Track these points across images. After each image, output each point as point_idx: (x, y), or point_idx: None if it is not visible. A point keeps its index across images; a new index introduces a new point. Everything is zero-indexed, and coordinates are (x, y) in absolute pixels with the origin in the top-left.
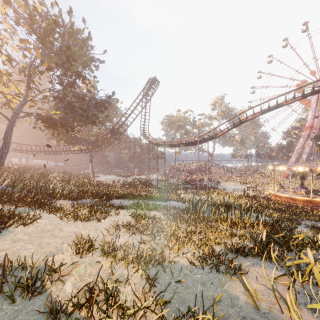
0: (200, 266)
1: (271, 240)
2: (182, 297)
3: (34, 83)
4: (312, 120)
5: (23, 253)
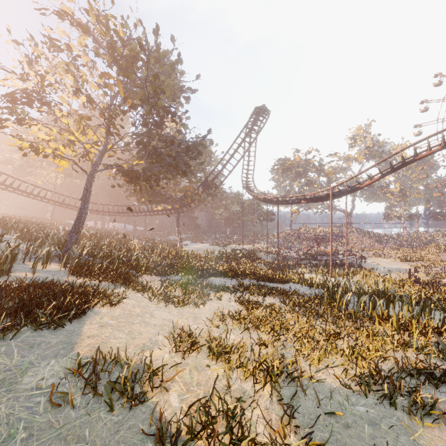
0: (359, 391)
1: None
2: (341, 441)
3: (116, 127)
4: None
5: (113, 343)
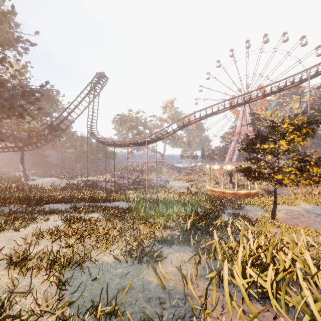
0: (125, 260)
1: (194, 228)
2: (94, 293)
3: None
4: (240, 127)
5: None
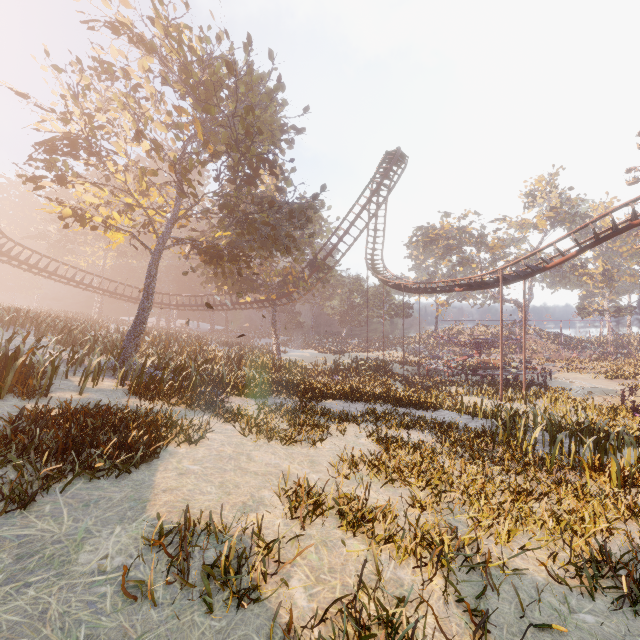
0: (579, 588)
1: None
2: None
3: (191, 185)
4: None
5: (200, 500)
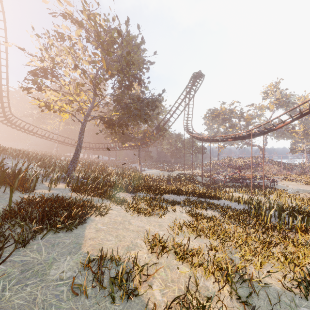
0: (299, 294)
1: None
2: None
3: (100, 90)
4: None
5: (106, 244)
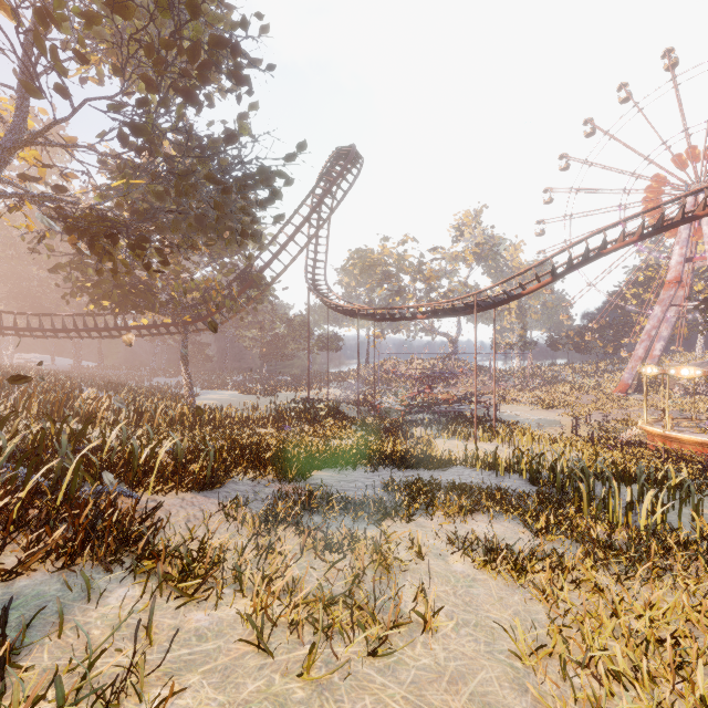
0: None
1: None
2: None
3: (58, 63)
4: (680, 266)
5: None
